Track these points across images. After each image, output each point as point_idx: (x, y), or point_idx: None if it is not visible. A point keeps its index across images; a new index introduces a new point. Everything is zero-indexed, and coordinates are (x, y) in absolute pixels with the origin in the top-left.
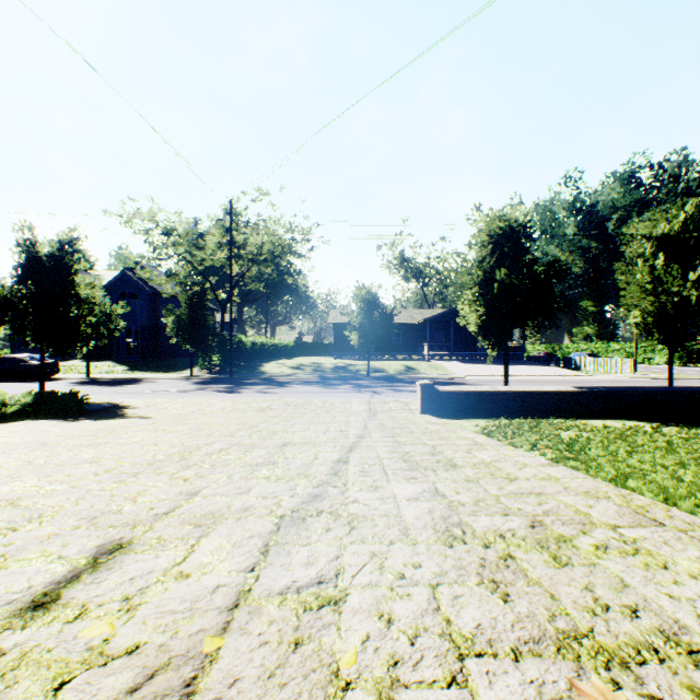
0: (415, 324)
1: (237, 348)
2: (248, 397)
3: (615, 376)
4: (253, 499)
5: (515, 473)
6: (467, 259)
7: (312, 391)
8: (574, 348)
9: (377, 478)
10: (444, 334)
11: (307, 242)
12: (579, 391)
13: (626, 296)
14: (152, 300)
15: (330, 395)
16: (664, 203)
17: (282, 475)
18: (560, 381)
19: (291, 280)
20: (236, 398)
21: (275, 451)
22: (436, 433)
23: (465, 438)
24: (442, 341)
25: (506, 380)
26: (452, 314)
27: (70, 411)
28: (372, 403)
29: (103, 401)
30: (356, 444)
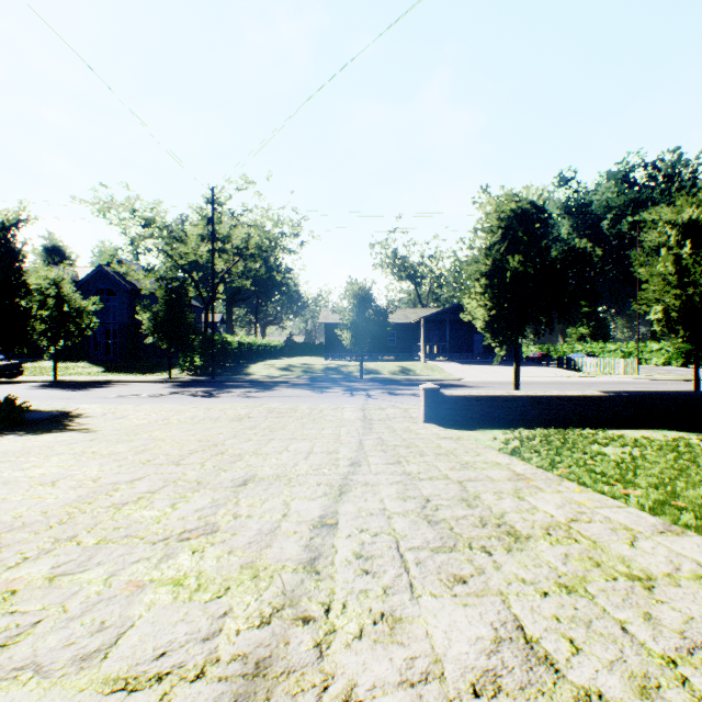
0: (409, 323)
1: (222, 348)
2: (226, 402)
3: (620, 378)
4: (96, 694)
5: (634, 557)
6: (474, 246)
7: (299, 394)
8: (569, 348)
9: (391, 582)
10: (439, 333)
11: (297, 236)
12: (606, 395)
13: (648, 290)
14: (132, 297)
15: (320, 399)
16: (658, 203)
17: (211, 572)
18: (565, 382)
19: (280, 277)
20: (212, 404)
21: (225, 497)
22: (455, 456)
23: (497, 464)
24: (436, 342)
25: (517, 382)
26: (448, 313)
27: (1, 423)
28: (367, 409)
29: (53, 409)
30: (348, 480)
